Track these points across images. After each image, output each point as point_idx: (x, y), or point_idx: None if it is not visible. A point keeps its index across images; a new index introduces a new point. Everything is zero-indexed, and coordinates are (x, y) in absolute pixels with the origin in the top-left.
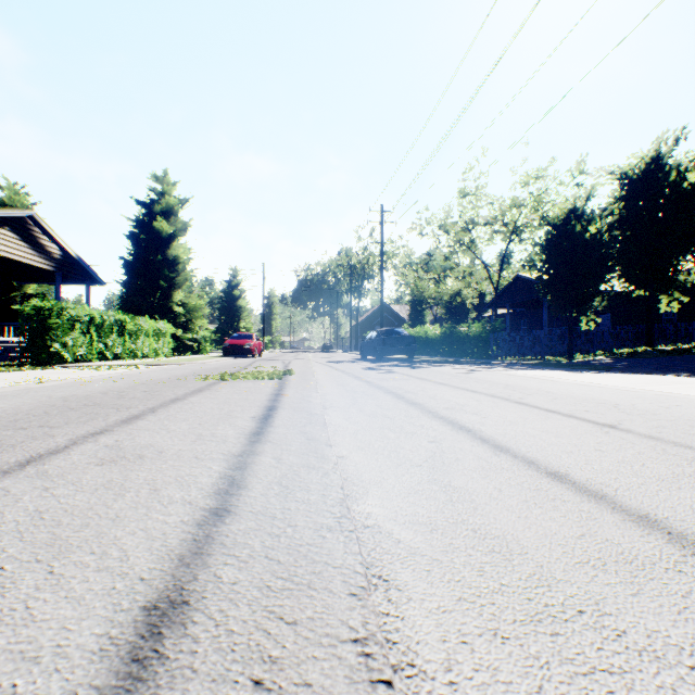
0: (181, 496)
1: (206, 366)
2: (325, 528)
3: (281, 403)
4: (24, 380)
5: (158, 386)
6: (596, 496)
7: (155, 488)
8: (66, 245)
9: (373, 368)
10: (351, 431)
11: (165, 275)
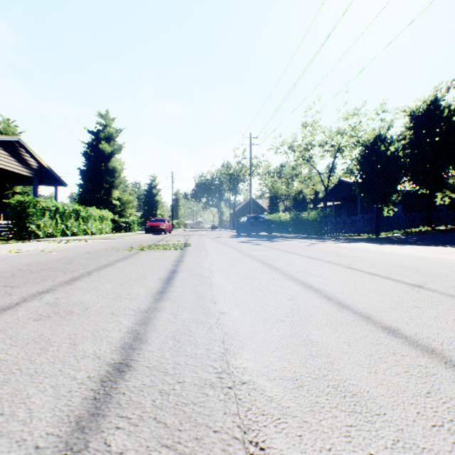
0: (93, 351)
1: (133, 240)
2: (208, 384)
3: (181, 267)
4: (6, 250)
5: (97, 254)
6: (428, 351)
7: (74, 342)
8: (41, 160)
9: (244, 242)
10: (230, 290)
11: (107, 179)
